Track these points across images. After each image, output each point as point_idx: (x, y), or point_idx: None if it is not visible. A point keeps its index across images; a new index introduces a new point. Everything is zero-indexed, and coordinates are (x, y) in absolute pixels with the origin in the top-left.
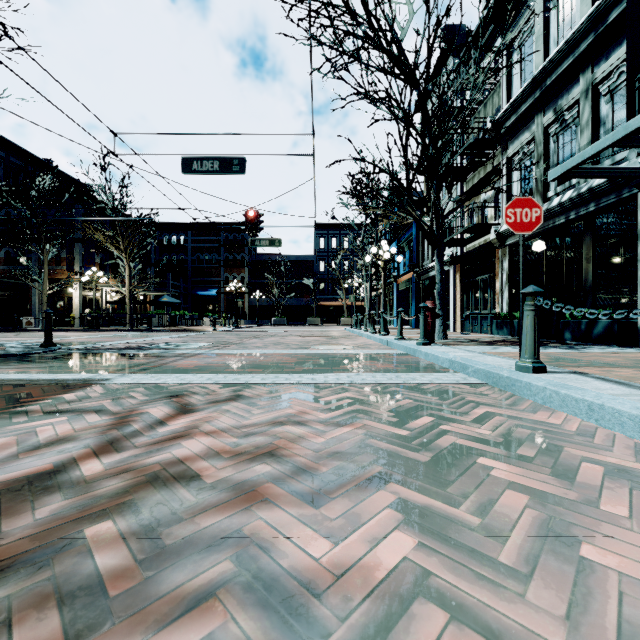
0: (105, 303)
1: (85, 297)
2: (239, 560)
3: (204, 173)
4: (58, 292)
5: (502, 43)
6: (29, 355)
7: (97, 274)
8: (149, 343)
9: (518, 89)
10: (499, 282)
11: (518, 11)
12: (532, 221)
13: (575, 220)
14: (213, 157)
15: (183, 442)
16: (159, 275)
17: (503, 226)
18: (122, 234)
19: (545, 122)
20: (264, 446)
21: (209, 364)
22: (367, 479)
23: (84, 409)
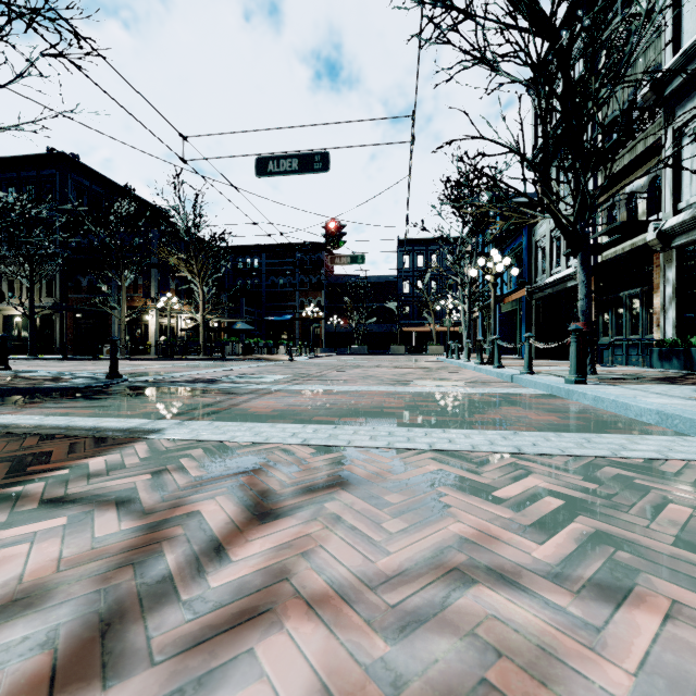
0: (180, 330)
1: (161, 324)
2: None
3: (281, 174)
4: (136, 320)
5: None
6: (89, 389)
7: (171, 300)
8: (220, 375)
9: (692, 33)
10: (659, 297)
11: None
12: None
13: None
14: (291, 154)
15: (259, 644)
16: (233, 301)
17: (668, 221)
18: (196, 257)
19: None
20: None
21: (290, 407)
22: None
23: (104, 496)
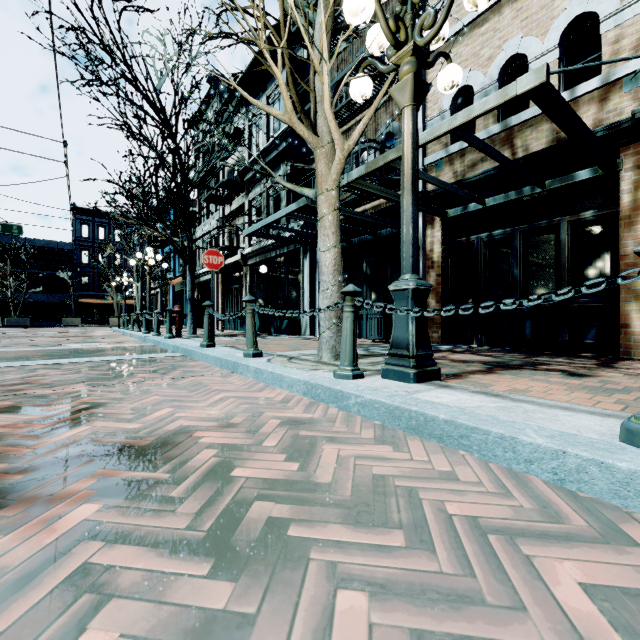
0: None
1: None
2: (16, 396)
3: None
4: None
5: (246, 114)
6: None
7: None
8: None
9: (255, 153)
10: (245, 291)
11: (255, 97)
12: (219, 264)
13: (280, 256)
14: None
15: None
16: None
17: (246, 250)
18: None
19: (267, 185)
20: (20, 382)
21: None
22: (78, 382)
23: None
